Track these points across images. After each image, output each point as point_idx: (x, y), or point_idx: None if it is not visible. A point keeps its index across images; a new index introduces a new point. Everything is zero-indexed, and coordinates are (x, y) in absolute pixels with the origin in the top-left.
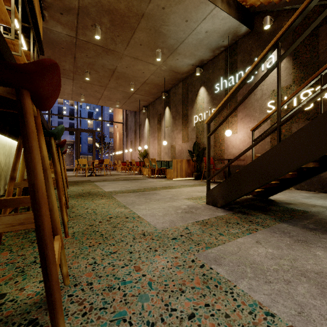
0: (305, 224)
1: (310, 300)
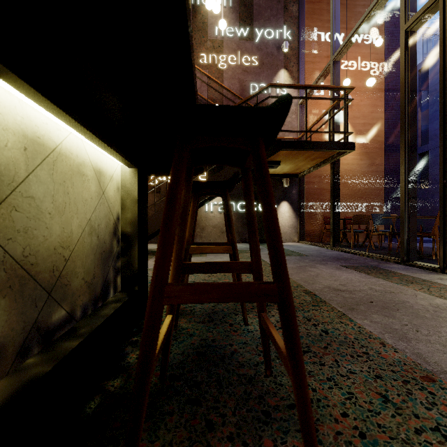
0: None
1: None
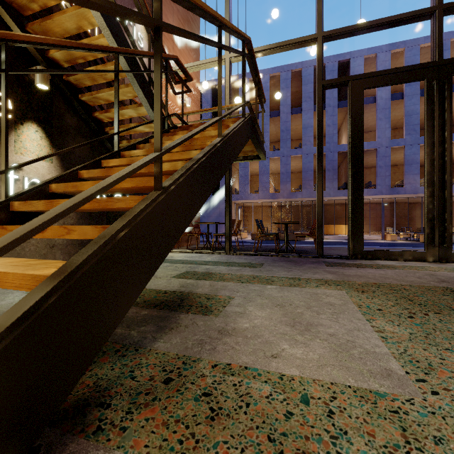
0: (141, 331)
1: (337, 328)
